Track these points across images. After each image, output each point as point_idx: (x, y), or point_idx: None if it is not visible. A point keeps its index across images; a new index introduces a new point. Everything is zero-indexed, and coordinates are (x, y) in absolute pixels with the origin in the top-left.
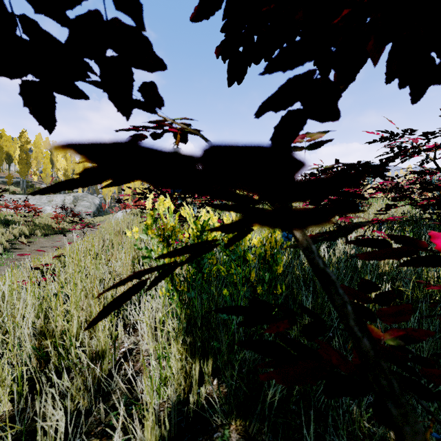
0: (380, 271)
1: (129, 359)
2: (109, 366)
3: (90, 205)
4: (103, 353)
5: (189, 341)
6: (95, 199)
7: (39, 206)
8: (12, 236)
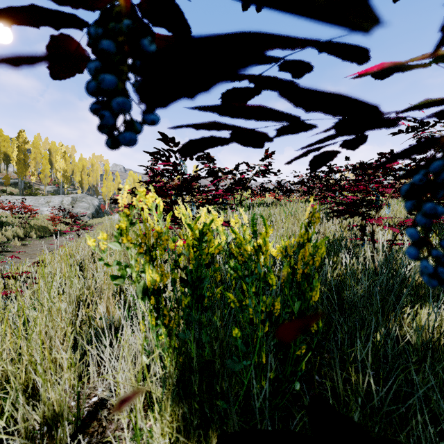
0: (419, 284)
1: (101, 416)
2: (71, 428)
3: (89, 206)
4: (58, 417)
5: (182, 410)
6: (94, 200)
7: (36, 207)
8: (4, 238)
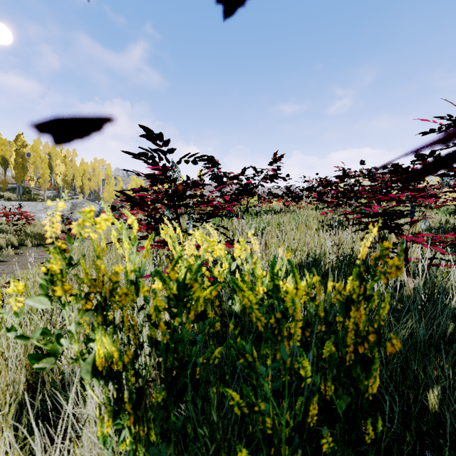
0: None
1: None
2: None
3: None
4: None
5: None
6: (94, 206)
7: (34, 213)
8: None
